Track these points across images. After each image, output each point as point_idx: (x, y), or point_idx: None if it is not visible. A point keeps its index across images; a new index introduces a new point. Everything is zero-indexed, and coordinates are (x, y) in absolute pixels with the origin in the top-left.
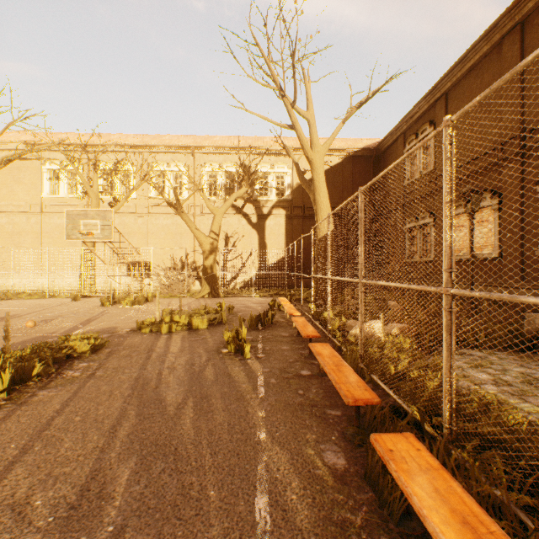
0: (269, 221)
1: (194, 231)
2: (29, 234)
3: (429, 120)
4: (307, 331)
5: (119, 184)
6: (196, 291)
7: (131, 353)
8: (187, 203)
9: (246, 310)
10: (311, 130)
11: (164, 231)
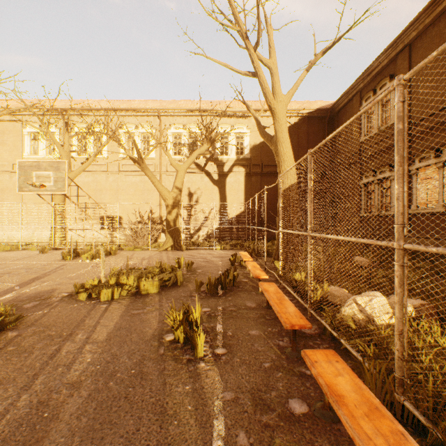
0: (230, 178)
1: (157, 186)
2: (11, 191)
3: (389, 74)
4: (288, 314)
5: (92, 144)
6: (160, 244)
7: (38, 342)
8: (154, 162)
9: (206, 265)
10: (273, 79)
11: (133, 187)
